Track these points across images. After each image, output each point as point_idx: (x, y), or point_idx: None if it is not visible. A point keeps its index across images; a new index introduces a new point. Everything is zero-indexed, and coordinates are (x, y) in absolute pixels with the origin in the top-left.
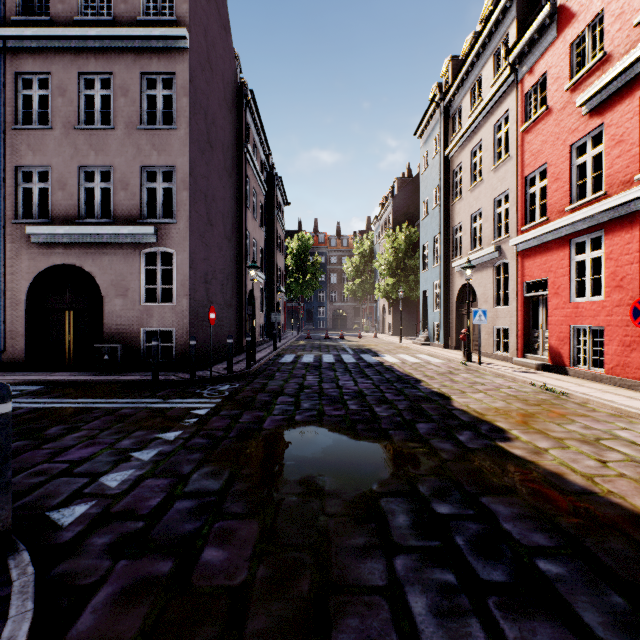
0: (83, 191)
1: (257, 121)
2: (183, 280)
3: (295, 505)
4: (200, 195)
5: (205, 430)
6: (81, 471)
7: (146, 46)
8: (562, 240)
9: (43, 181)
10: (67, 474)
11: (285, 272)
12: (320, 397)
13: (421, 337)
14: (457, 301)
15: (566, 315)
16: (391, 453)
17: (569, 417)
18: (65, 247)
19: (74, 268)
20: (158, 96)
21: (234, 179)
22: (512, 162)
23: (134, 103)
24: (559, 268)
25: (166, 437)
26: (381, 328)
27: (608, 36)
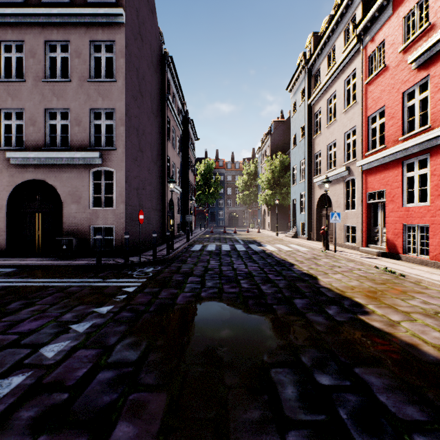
0: (48, 126)
1: (175, 79)
2: (121, 191)
3: (199, 376)
4: (133, 130)
5: (131, 305)
6: (26, 342)
7: (94, 21)
8: (396, 162)
9: (20, 120)
10: (14, 345)
11: (195, 186)
12: (220, 277)
13: (291, 232)
14: (317, 206)
15: (399, 216)
16: (276, 325)
17: (409, 294)
18: (35, 167)
19: (44, 183)
20: (102, 58)
21: (159, 120)
22: (358, 106)
23: (85, 63)
24: (394, 182)
25: (100, 311)
26: (262, 225)
27: (432, 10)
